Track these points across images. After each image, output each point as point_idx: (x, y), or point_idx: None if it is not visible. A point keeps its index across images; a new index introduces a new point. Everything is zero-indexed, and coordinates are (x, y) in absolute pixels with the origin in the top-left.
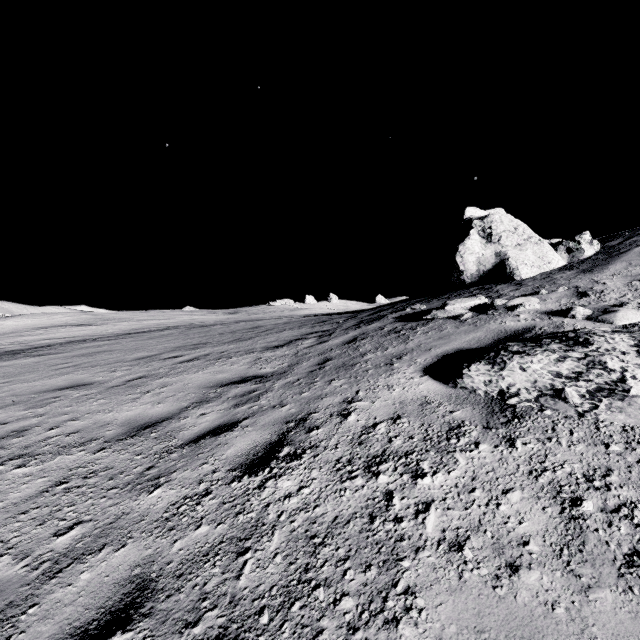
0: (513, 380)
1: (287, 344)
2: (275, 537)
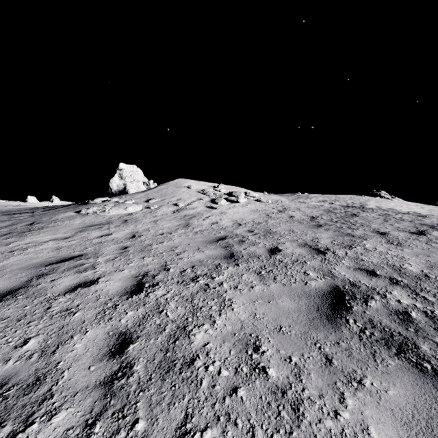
0: (90, 211)
1: (26, 213)
2: (36, 228)
